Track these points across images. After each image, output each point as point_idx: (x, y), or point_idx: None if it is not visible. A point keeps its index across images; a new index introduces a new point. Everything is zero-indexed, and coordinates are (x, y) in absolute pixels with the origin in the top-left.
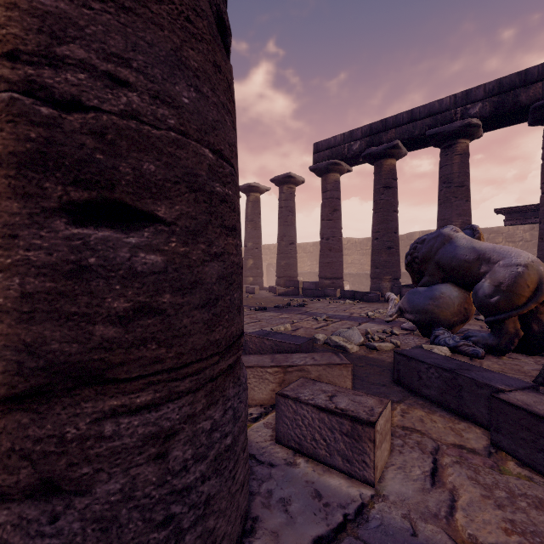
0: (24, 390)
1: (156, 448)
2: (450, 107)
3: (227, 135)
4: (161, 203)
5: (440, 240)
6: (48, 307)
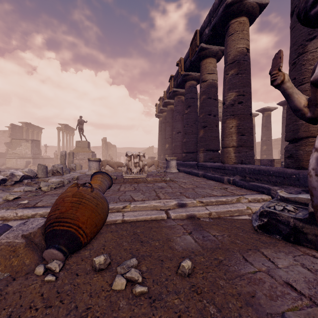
0: (238, 146)
1: (245, 152)
2: None
3: (251, 126)
4: (246, 134)
5: None
6: (239, 141)
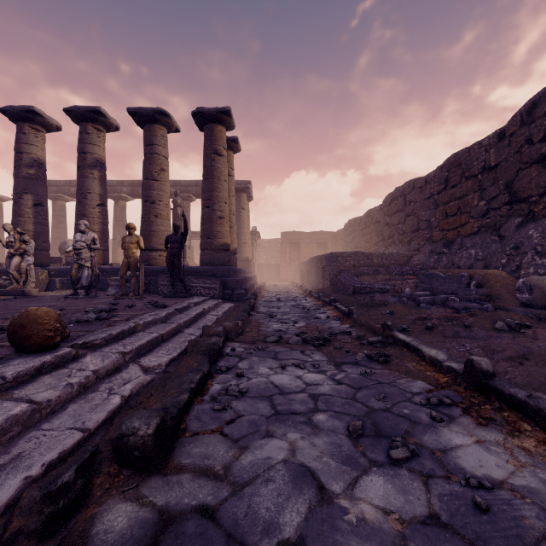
0: None
1: None
2: (116, 185)
3: None
4: None
5: (64, 243)
6: None
